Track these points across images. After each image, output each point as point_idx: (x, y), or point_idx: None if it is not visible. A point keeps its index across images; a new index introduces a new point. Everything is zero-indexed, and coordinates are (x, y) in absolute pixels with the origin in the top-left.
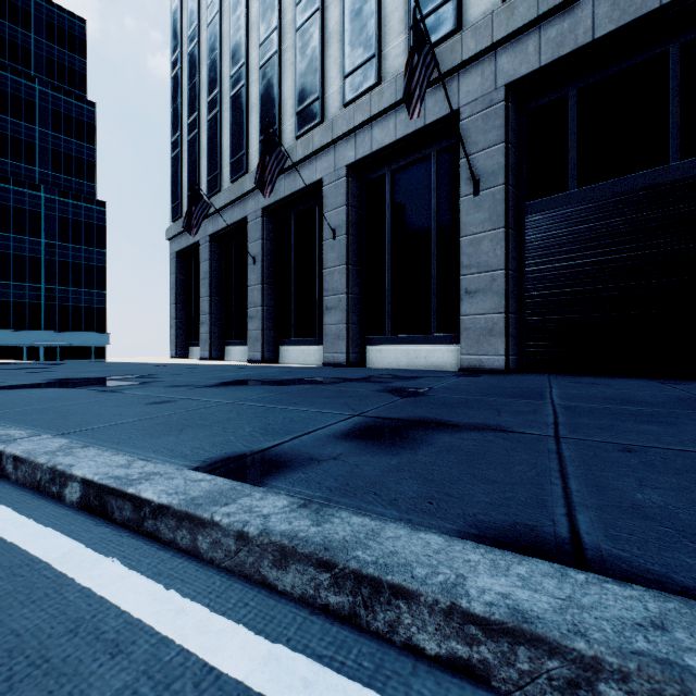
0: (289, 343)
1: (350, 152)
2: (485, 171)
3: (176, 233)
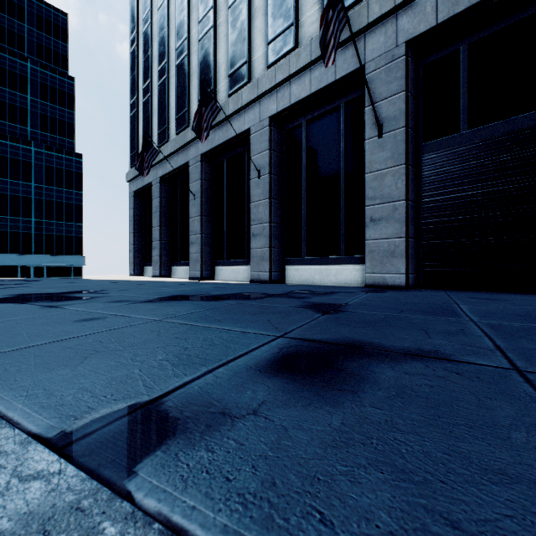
0: (223, 263)
1: (272, 106)
2: (388, 116)
3: (134, 176)
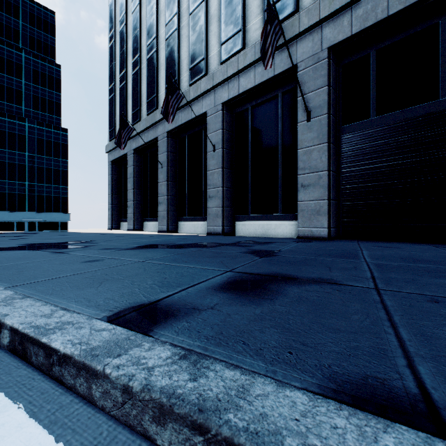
0: (185, 219)
1: (225, 94)
2: (314, 105)
3: (112, 148)
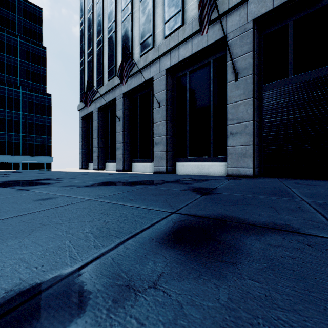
0: (137, 161)
1: (168, 62)
2: (241, 67)
3: (82, 107)
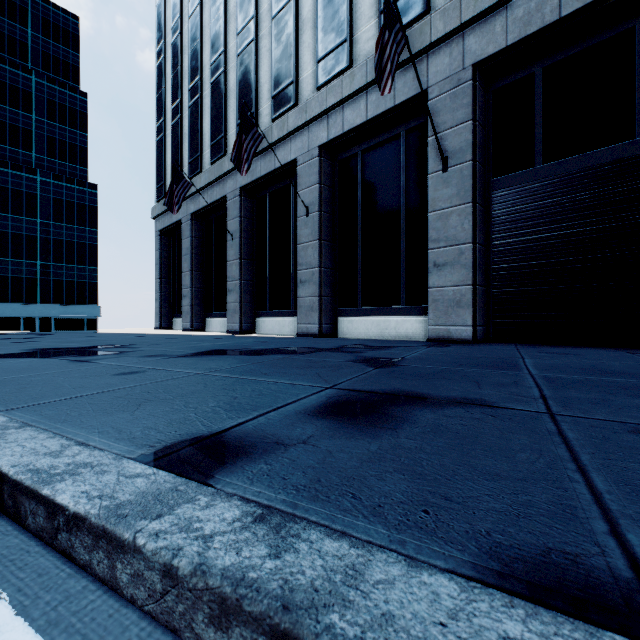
0: (266, 314)
1: (323, 133)
2: (453, 148)
3: (160, 212)
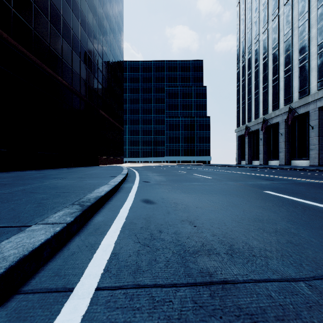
0: (271, 160)
1: (285, 116)
2: (314, 124)
3: (238, 131)
